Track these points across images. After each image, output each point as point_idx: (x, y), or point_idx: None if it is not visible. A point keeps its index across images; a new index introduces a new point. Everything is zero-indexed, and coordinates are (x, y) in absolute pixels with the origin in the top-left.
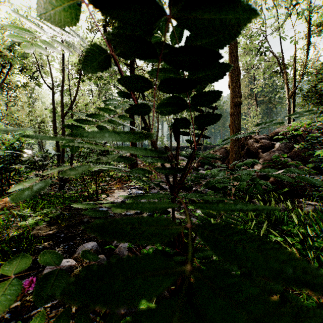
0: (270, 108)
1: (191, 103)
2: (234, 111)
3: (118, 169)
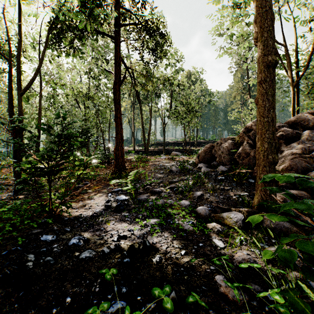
0: None
1: None
2: (266, 76)
3: None
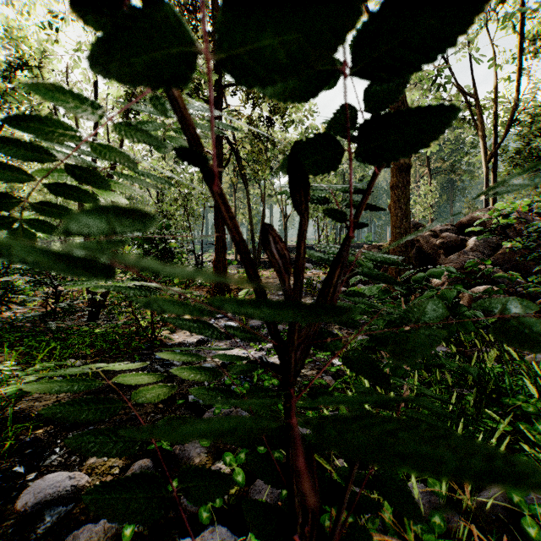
0: (453, 181)
1: (350, 68)
2: (398, 181)
3: (147, 291)
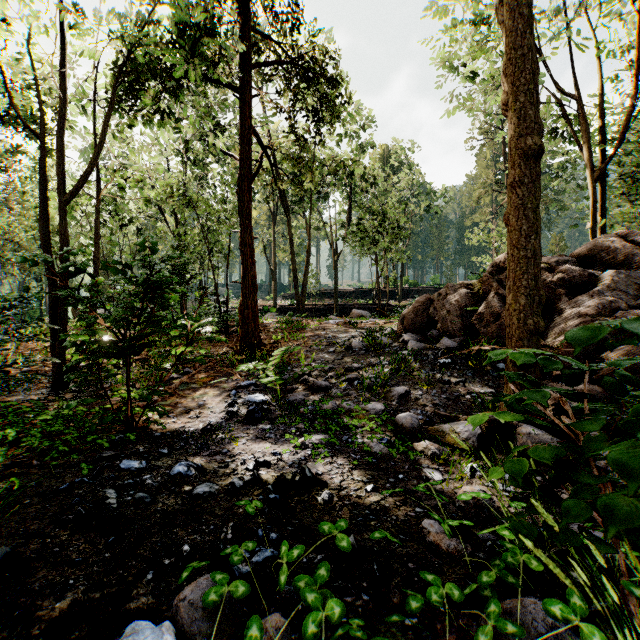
0: None
1: None
2: (522, 174)
3: None
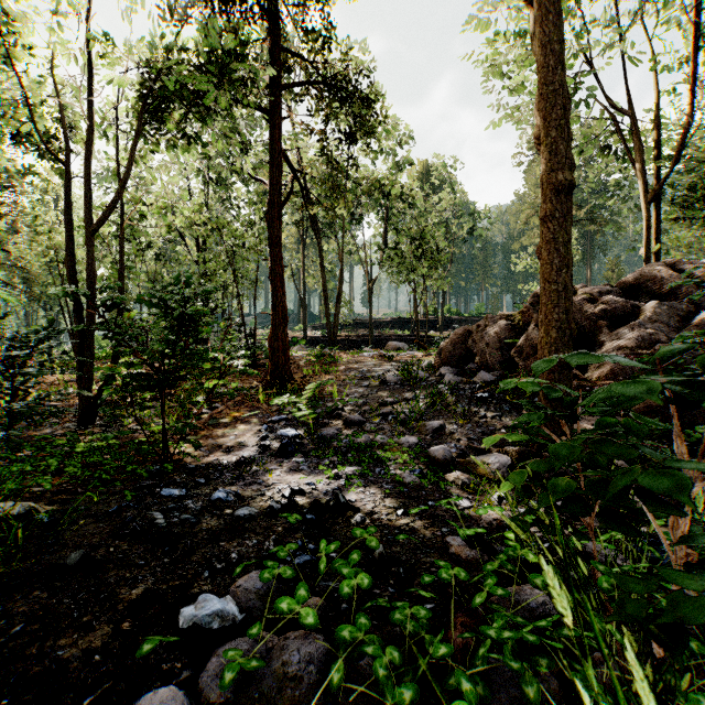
0: (590, 235)
1: None
2: (554, 209)
3: None
